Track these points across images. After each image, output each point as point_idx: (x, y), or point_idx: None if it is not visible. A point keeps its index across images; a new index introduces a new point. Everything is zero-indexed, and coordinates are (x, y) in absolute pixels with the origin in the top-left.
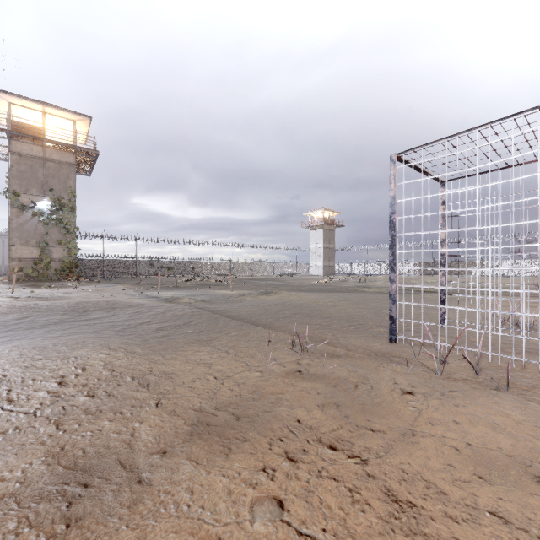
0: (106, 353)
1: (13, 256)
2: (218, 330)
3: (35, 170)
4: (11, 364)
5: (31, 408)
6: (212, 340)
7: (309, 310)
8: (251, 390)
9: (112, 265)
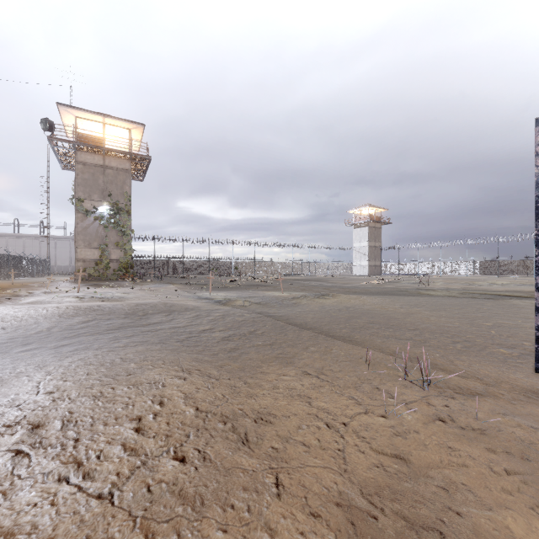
0: (181, 377)
1: (78, 258)
2: (291, 343)
3: (96, 178)
4: (78, 393)
5: (105, 486)
6: (291, 358)
7: (383, 318)
8: (390, 454)
9: (162, 265)
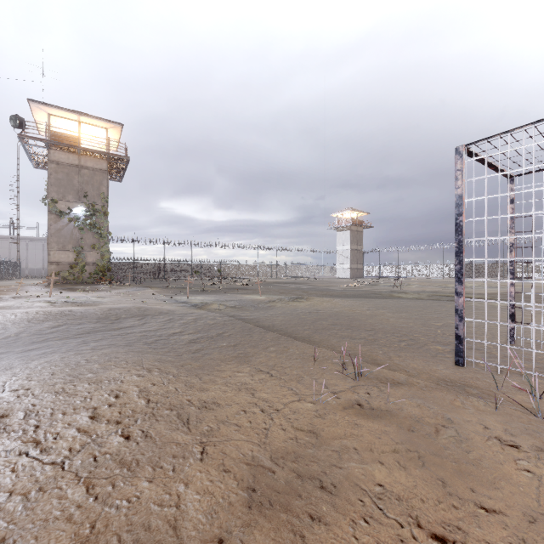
0: (140, 374)
1: (51, 261)
2: (254, 344)
3: (71, 178)
4: (41, 389)
5: (59, 457)
6: (249, 357)
7: (347, 319)
8: (306, 430)
9: (142, 268)
